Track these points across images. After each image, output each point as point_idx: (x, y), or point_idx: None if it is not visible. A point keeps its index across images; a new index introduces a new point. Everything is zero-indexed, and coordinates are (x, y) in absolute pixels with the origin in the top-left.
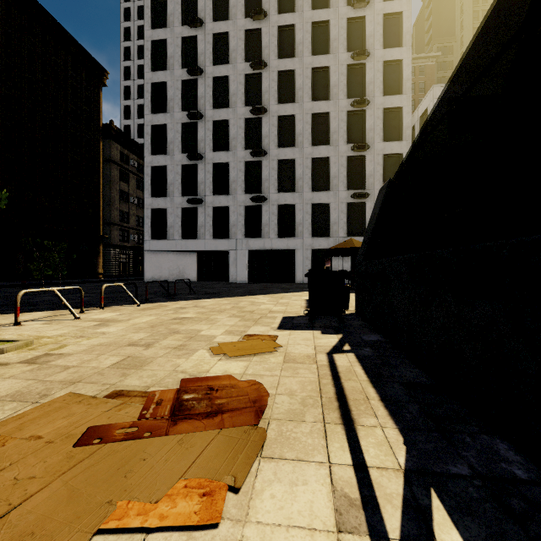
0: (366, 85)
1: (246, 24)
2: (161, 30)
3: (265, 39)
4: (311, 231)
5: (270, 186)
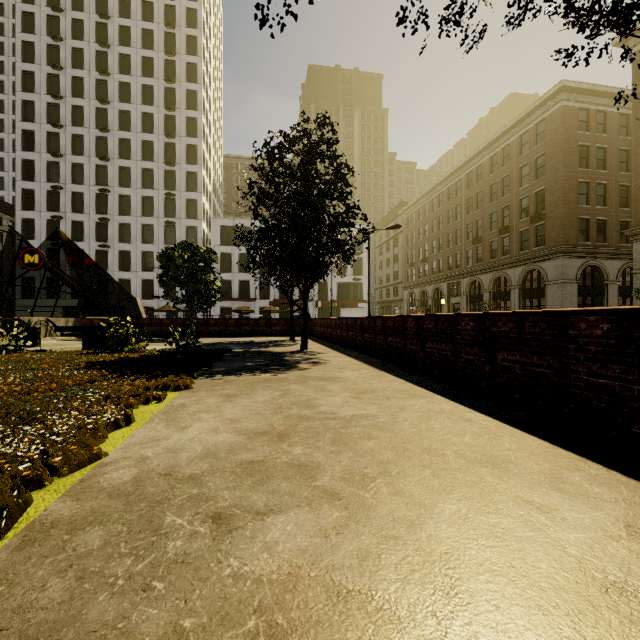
0: (176, 211)
1: (97, 161)
2: (30, 153)
3: (111, 173)
4: (142, 296)
5: (114, 267)
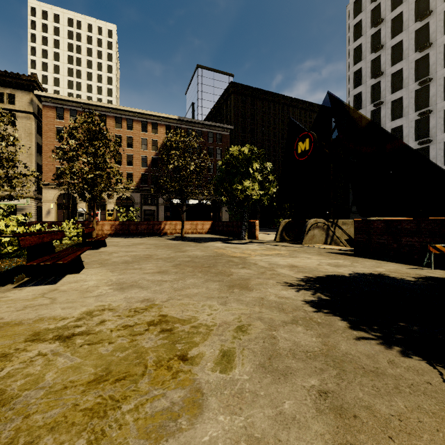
0: None
1: (416, 56)
2: (358, 87)
3: (432, 59)
4: None
5: (436, 162)
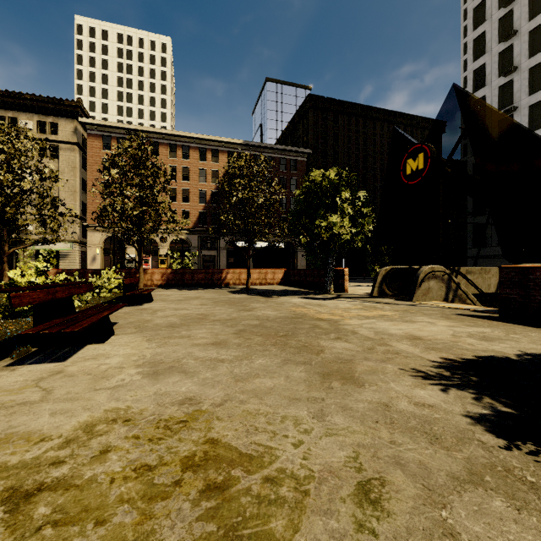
0: None
1: None
2: (480, 90)
3: None
4: None
5: None
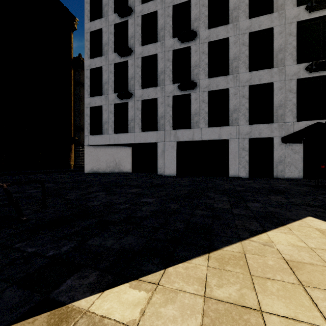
0: None
1: None
2: None
3: None
4: (248, 117)
5: (199, 72)
